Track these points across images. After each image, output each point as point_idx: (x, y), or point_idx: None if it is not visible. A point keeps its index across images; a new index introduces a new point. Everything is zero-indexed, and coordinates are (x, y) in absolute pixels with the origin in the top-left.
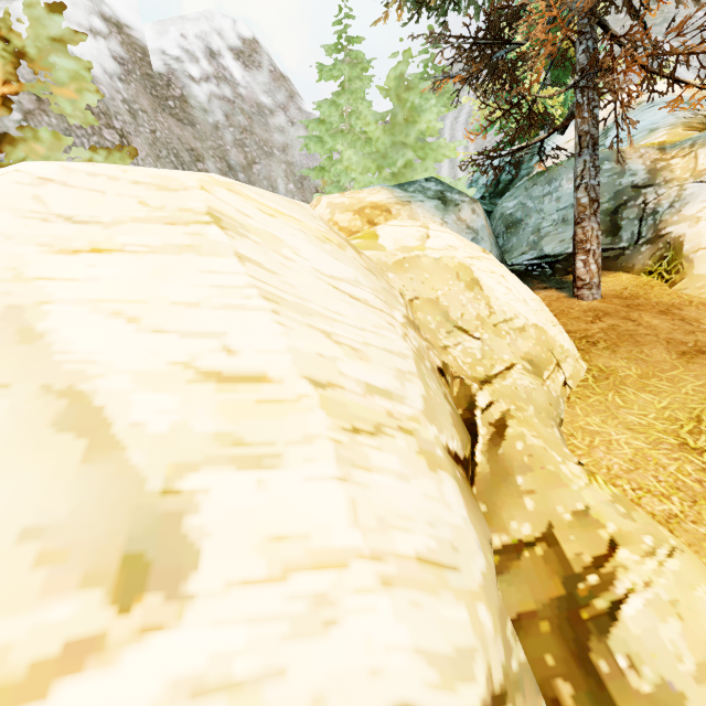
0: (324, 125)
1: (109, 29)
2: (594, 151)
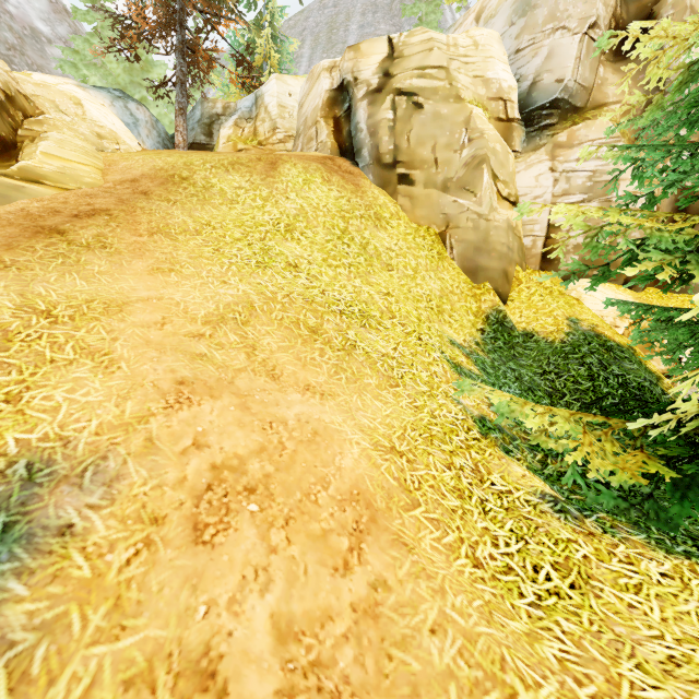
0: (79, 55)
1: None
2: (182, 87)
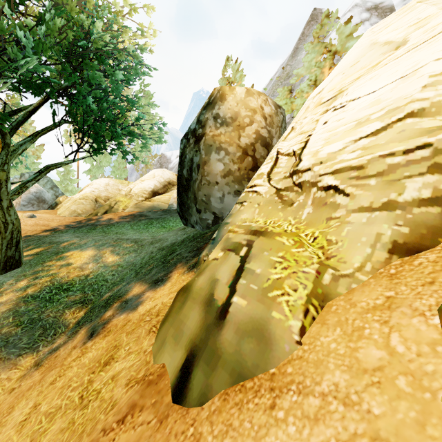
0: None
1: (370, 13)
2: None
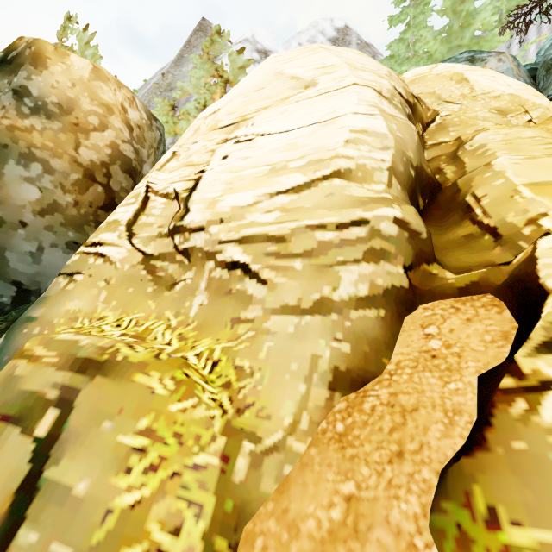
0: (394, 58)
1: (261, 57)
2: None
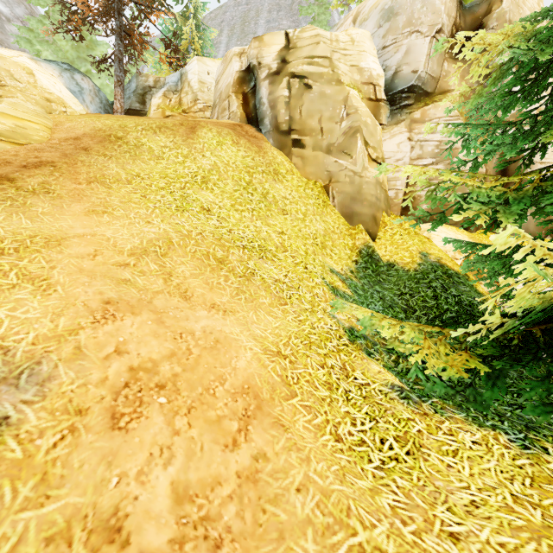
0: (33, 33)
1: None
2: (120, 63)
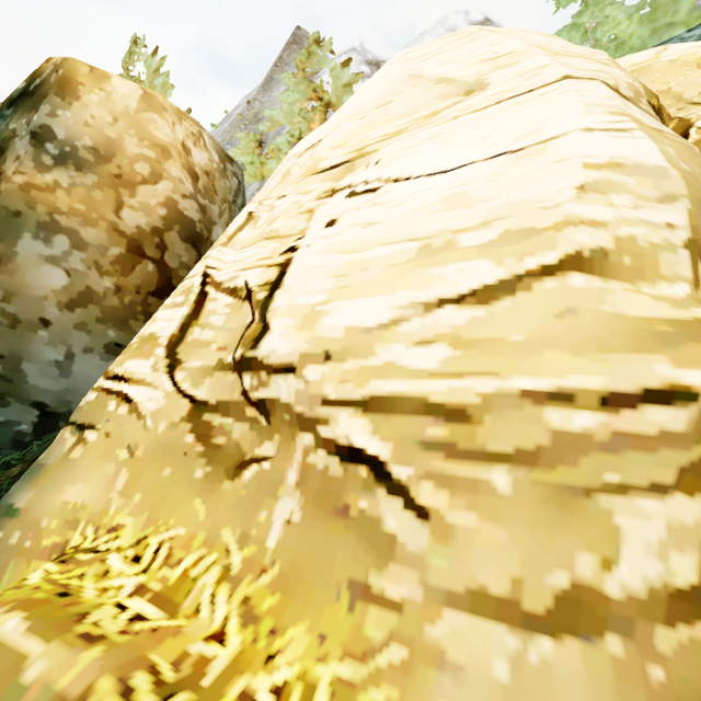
0: None
1: (371, 70)
2: None
